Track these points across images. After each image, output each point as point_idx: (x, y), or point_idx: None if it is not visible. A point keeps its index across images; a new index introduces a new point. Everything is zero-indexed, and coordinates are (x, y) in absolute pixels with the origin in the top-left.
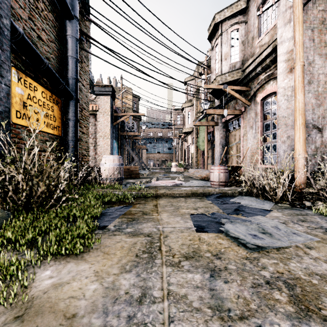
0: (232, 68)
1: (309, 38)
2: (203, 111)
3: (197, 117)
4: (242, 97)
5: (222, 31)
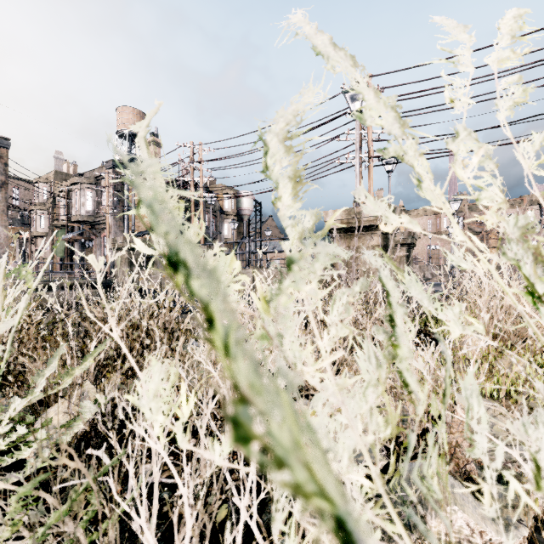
0: (88, 213)
1: (116, 224)
2: (63, 224)
3: (54, 225)
4: (93, 233)
5: (81, 188)
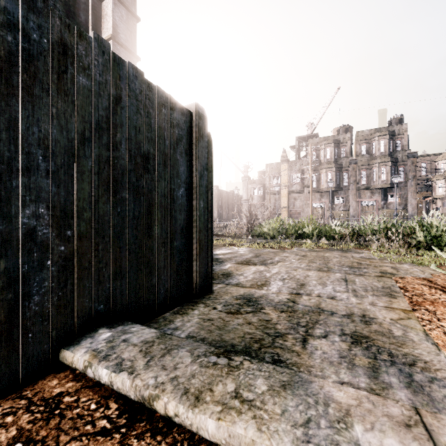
0: None
1: None
2: None
3: None
4: None
5: None
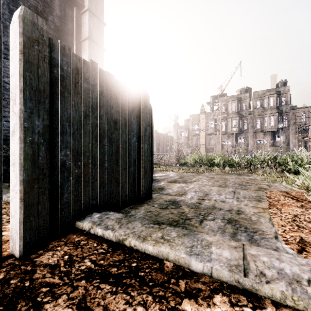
0: None
1: None
2: None
3: None
4: None
5: None
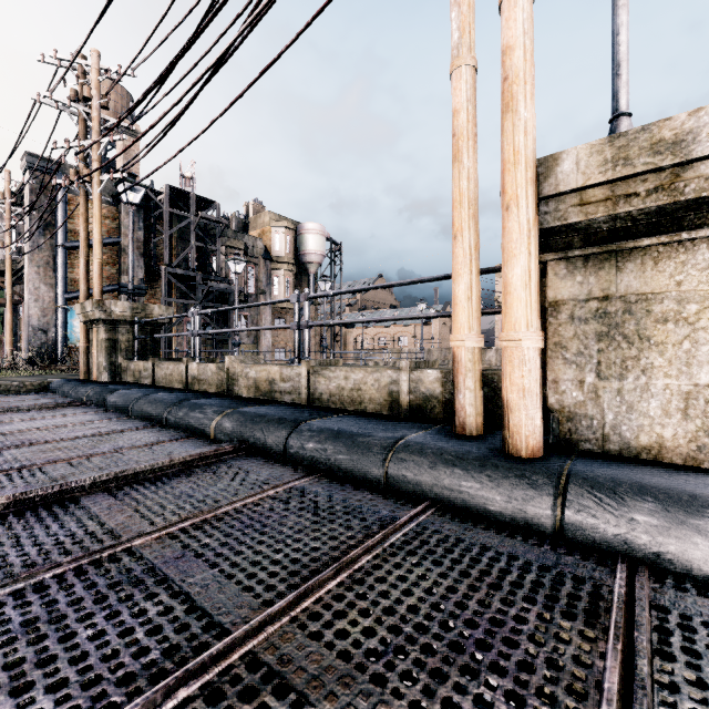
0: None
1: (36, 272)
2: None
3: None
4: (14, 290)
5: None
